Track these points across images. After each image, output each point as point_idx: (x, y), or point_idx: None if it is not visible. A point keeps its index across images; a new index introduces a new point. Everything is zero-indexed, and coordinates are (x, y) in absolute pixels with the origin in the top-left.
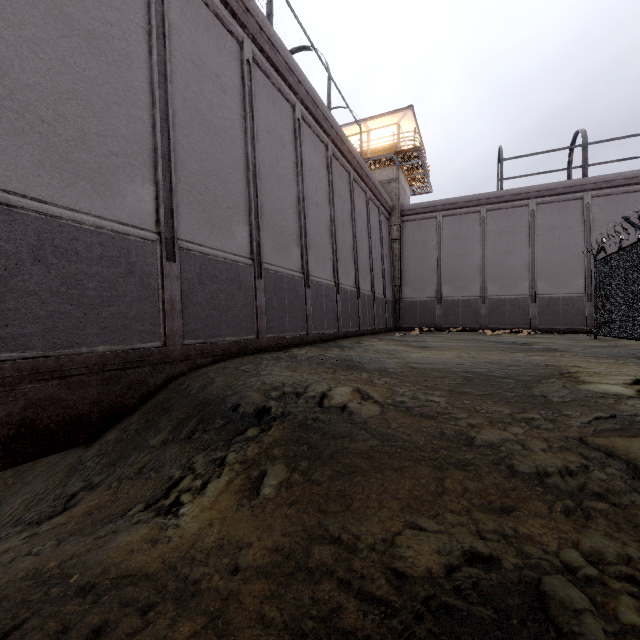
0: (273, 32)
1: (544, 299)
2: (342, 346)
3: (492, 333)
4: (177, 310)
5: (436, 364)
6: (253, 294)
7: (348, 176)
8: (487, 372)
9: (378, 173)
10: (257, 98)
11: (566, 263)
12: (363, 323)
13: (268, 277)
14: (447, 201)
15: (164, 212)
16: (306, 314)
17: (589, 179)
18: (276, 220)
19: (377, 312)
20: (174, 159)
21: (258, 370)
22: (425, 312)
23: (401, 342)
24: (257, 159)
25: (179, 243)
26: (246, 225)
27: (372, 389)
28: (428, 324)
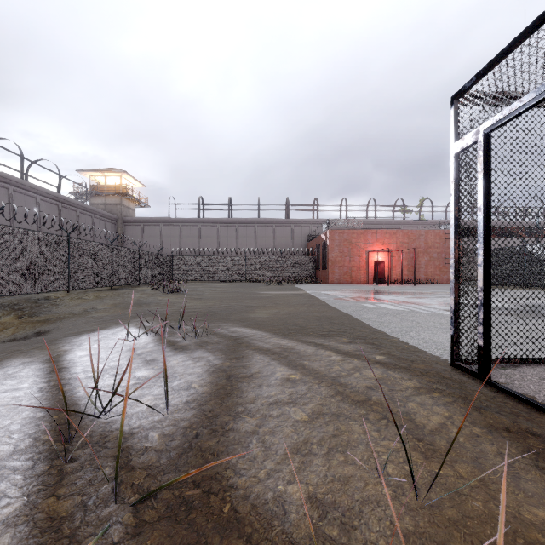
0: (23, 181)
1: None
2: None
3: None
4: None
5: None
6: None
7: (76, 212)
8: None
9: (111, 199)
10: (16, 203)
11: (192, 252)
12: None
13: None
14: (145, 219)
15: None
16: None
17: (199, 219)
18: None
19: None
20: None
21: None
22: None
23: None
24: (16, 224)
25: None
26: None
27: None
28: None
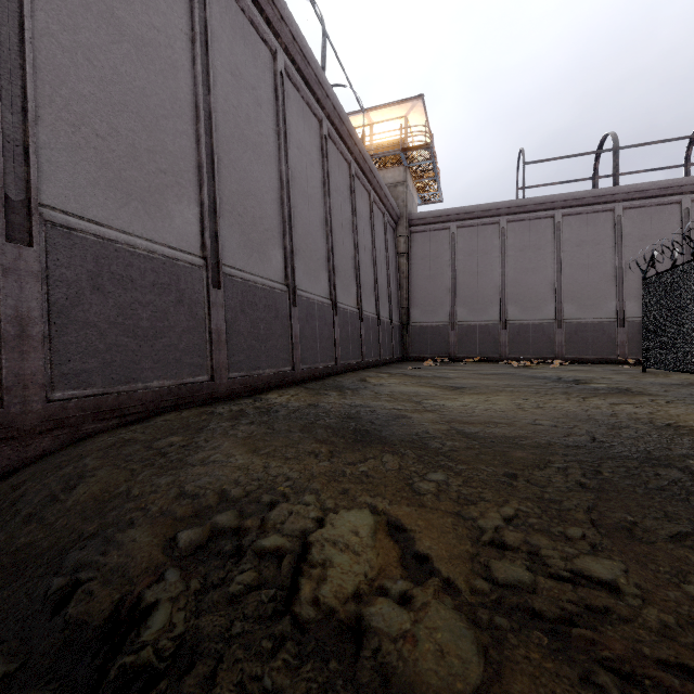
0: None
1: (572, 324)
2: (342, 387)
3: (518, 364)
4: (34, 336)
5: (497, 426)
6: (205, 312)
7: (348, 168)
8: (601, 448)
9: (382, 174)
10: (215, 20)
11: (596, 283)
12: (366, 353)
13: (232, 287)
14: (462, 210)
15: (6, 149)
16: (291, 342)
17: (621, 188)
18: (246, 205)
19: (383, 339)
20: (37, 60)
21: (187, 450)
22: (437, 339)
23: (419, 379)
24: (214, 109)
25: (45, 213)
26: (194, 204)
27: (419, 522)
28: (440, 353)
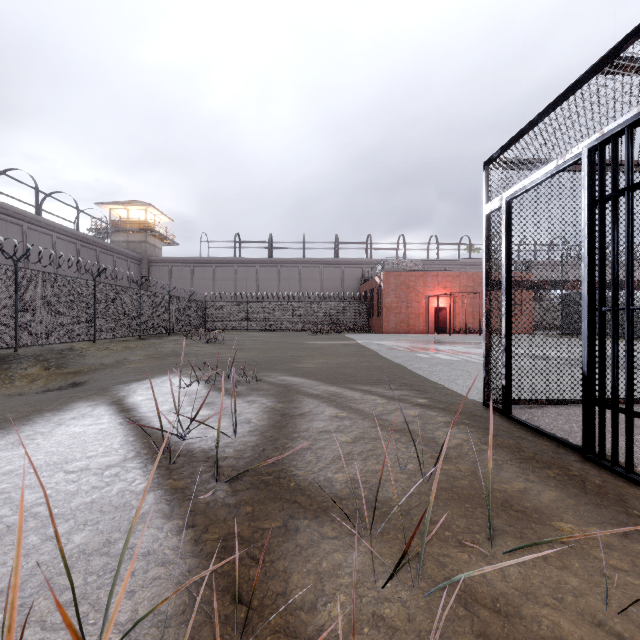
0: (38, 217)
1: None
2: None
3: None
4: None
5: None
6: None
7: (96, 252)
8: None
9: (134, 236)
10: (30, 242)
11: (227, 296)
12: None
13: None
14: (174, 258)
15: None
16: None
17: (235, 259)
18: None
19: None
20: None
21: None
22: None
23: None
24: (30, 266)
25: None
26: None
27: None
28: None
